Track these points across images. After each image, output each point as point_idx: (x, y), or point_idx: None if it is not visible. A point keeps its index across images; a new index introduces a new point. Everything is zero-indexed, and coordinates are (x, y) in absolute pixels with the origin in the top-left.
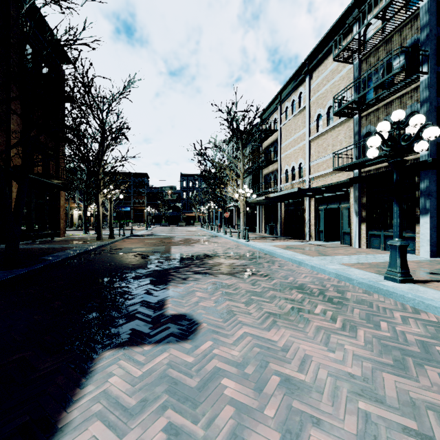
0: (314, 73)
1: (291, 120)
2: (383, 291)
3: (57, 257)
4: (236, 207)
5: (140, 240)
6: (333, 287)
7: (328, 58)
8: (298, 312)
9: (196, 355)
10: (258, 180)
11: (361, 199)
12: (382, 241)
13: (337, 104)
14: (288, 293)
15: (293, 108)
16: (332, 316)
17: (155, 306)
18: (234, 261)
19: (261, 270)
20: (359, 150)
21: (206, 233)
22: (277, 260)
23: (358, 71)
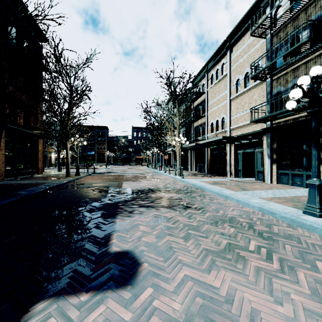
0: (234, 48)
1: (216, 85)
2: (306, 225)
3: (29, 192)
4: (173, 152)
5: (100, 176)
6: (260, 221)
7: (245, 35)
8: (234, 249)
9: (134, 309)
10: (190, 131)
11: (273, 145)
12: (290, 178)
13: (254, 70)
14: (221, 227)
15: (217, 76)
16: (267, 254)
17: (101, 241)
18: (173, 195)
19: (195, 203)
20: (271, 106)
21: (151, 171)
22: (207, 194)
23: (270, 44)
